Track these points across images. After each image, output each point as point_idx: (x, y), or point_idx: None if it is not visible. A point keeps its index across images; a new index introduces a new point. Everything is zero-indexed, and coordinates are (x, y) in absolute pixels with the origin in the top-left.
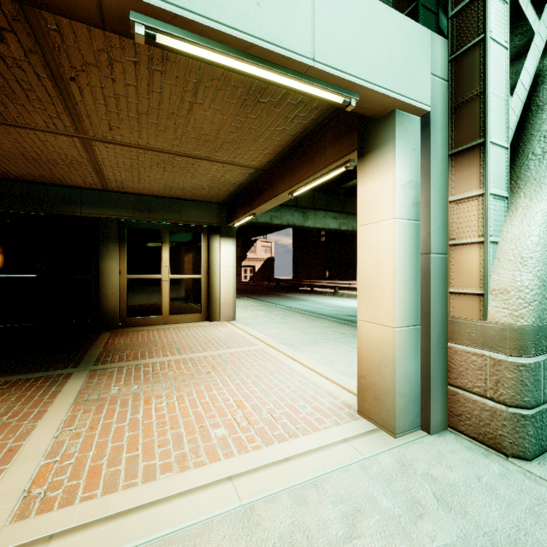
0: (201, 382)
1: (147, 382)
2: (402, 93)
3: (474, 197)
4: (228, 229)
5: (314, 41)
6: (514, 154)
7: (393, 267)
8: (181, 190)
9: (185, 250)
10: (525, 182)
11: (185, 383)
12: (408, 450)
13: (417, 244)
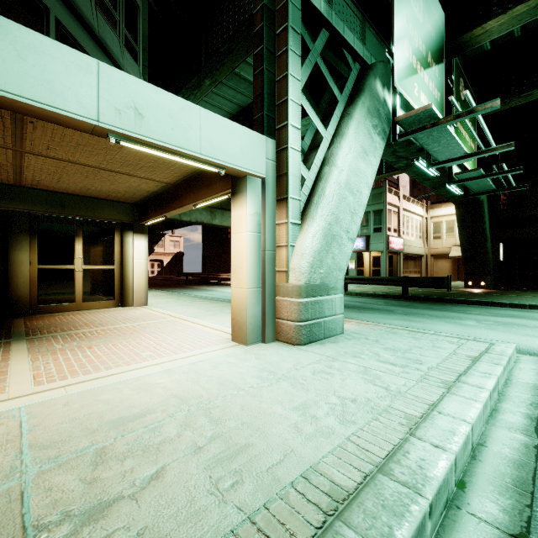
0: (128, 337)
1: (84, 340)
2: (249, 169)
3: (284, 223)
4: (141, 226)
5: (201, 145)
6: (308, 201)
7: (246, 257)
8: (98, 191)
9: (99, 244)
10: (308, 217)
11: (115, 339)
12: (252, 349)
13: (260, 246)
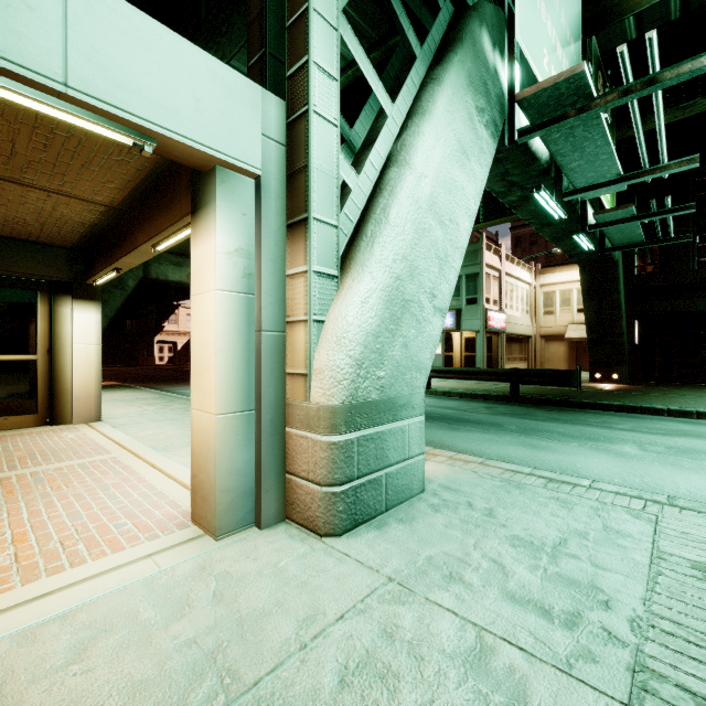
0: None
1: None
2: (218, 149)
3: (302, 273)
4: (88, 288)
5: (67, 62)
6: (356, 233)
7: (215, 345)
8: None
9: (5, 317)
10: (354, 262)
11: None
12: (222, 551)
13: (250, 320)
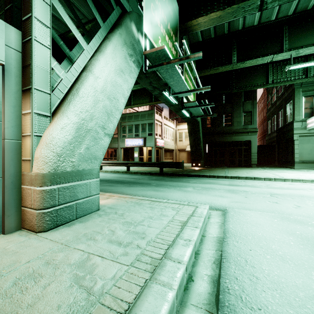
0: None
1: None
2: None
3: (29, 113)
4: None
5: None
6: (64, 98)
7: None
8: None
9: None
10: (60, 111)
11: None
12: None
13: None
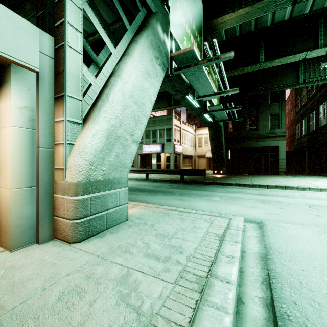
0: None
1: None
2: (11, 55)
3: (62, 120)
4: None
5: None
6: (94, 104)
7: (10, 154)
8: None
9: None
10: (91, 118)
11: None
12: (13, 257)
13: (33, 142)
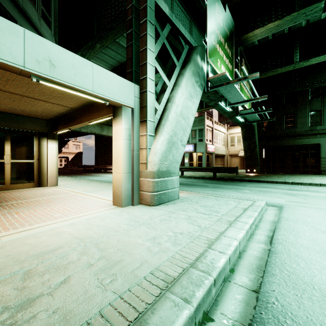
0: (44, 206)
1: (12, 209)
2: (123, 102)
3: (145, 135)
4: (53, 135)
5: (93, 86)
6: (159, 123)
7: (122, 154)
8: (22, 111)
9: (23, 145)
10: (159, 132)
11: (35, 207)
12: (125, 209)
13: (130, 148)
